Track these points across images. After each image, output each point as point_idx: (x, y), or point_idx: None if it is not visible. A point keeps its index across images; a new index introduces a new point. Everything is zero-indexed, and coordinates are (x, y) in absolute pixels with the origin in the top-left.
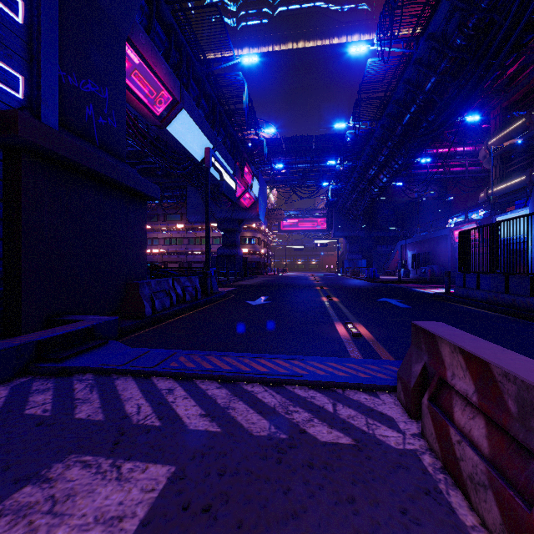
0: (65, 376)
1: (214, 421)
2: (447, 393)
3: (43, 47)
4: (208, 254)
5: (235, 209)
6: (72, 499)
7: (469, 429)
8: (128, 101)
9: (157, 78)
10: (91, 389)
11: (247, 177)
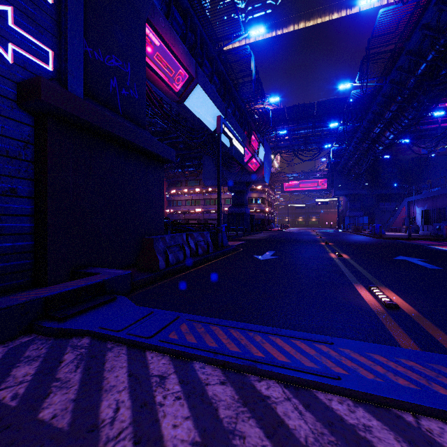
0: (63, 339)
1: None
2: None
3: (70, 23)
4: (219, 211)
5: (243, 173)
6: None
7: None
8: (152, 81)
9: (175, 57)
10: (78, 363)
11: (254, 144)
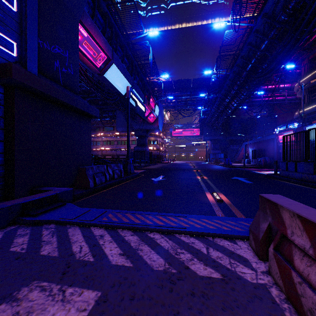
0: (38, 225)
1: (128, 259)
2: (288, 245)
3: (28, 25)
4: (128, 150)
5: (145, 123)
6: (30, 315)
7: (307, 274)
8: (81, 59)
9: (98, 45)
10: (52, 234)
11: (151, 104)
